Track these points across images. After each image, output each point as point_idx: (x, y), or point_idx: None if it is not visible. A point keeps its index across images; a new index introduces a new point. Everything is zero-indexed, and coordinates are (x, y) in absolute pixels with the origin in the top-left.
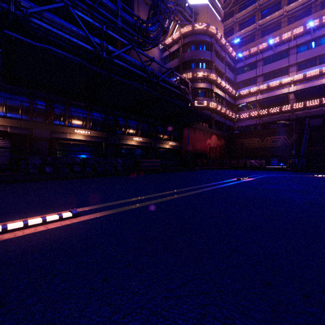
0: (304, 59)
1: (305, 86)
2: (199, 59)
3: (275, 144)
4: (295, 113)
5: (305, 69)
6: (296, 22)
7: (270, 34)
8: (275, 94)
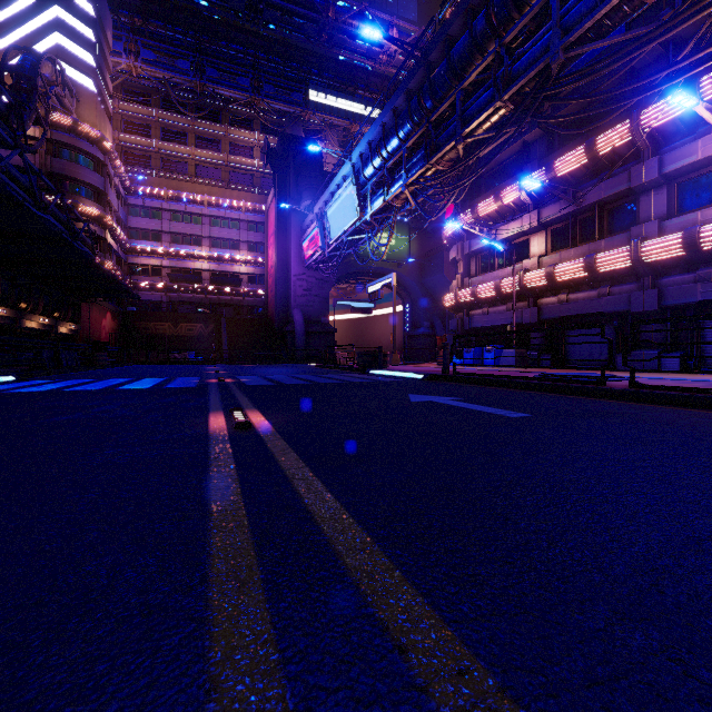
0: (218, 237)
1: (219, 268)
2: (86, 183)
3: (192, 334)
4: (209, 297)
5: (219, 248)
6: (210, 187)
7: (180, 182)
8: (187, 266)
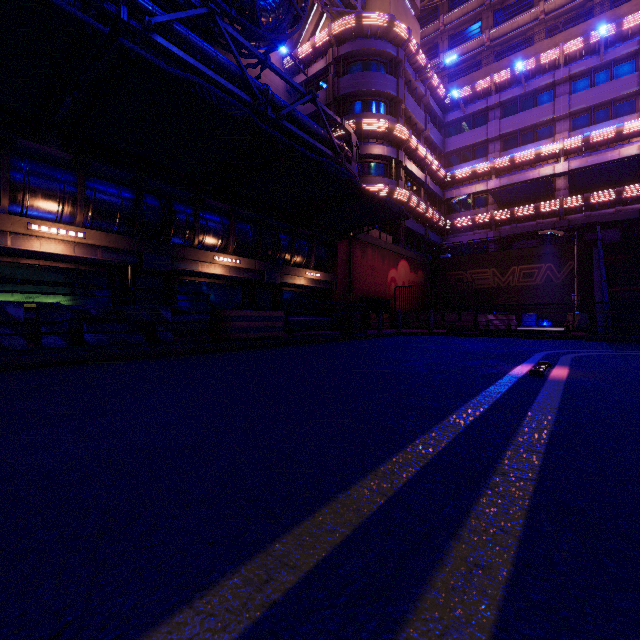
0: (586, 106)
1: (588, 161)
2: (373, 93)
3: (531, 282)
4: (566, 218)
5: (587, 127)
6: (569, 30)
7: (515, 54)
8: (526, 178)
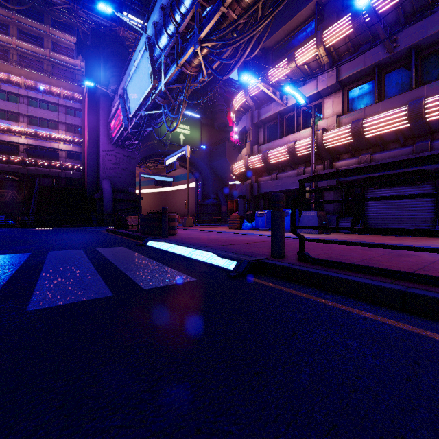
0: (36, 116)
1: (37, 143)
2: None
3: (3, 199)
4: (26, 167)
5: (37, 126)
6: (28, 72)
7: None
8: (2, 139)
